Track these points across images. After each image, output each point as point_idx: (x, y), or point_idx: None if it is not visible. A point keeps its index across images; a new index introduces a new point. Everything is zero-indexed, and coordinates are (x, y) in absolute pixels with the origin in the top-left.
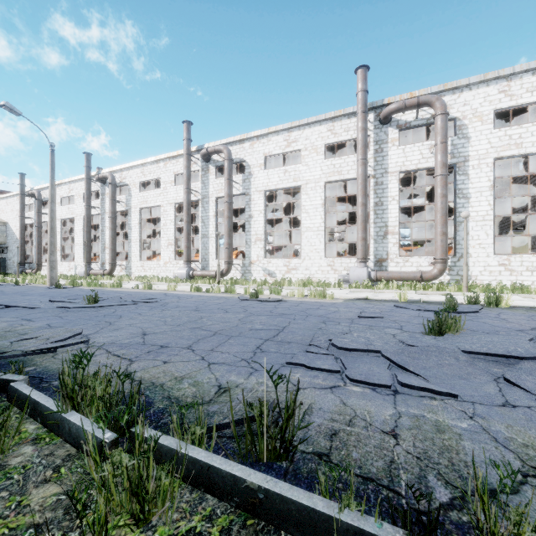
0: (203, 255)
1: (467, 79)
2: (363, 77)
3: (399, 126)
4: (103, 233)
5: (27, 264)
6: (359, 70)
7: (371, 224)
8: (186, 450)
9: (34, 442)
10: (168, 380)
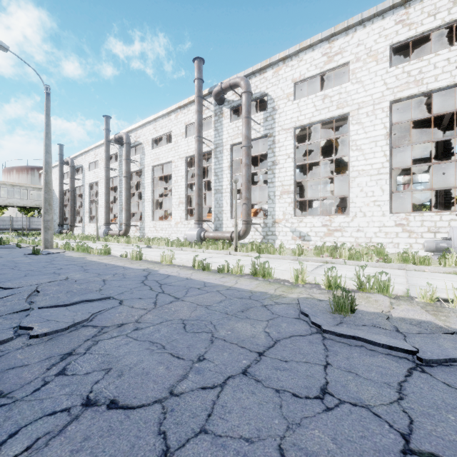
0: (216, 214)
1: None
2: None
3: None
4: (121, 194)
5: (66, 225)
6: None
7: None
8: None
9: None
10: None
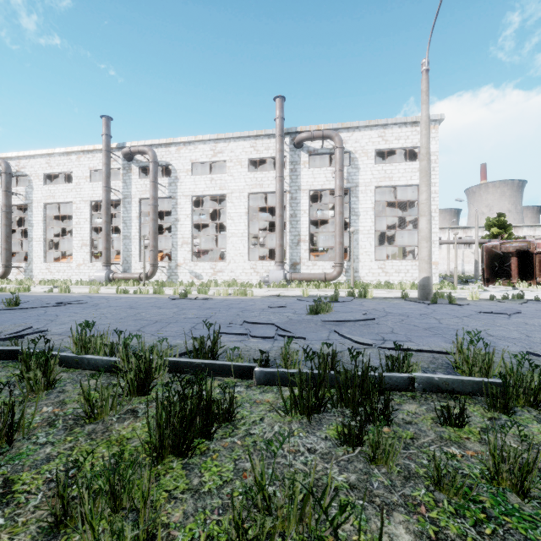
0: (125, 257)
1: (358, 122)
2: (280, 106)
3: (309, 151)
4: None
5: None
6: (277, 99)
7: (287, 232)
8: (164, 359)
9: (64, 372)
10: (135, 343)
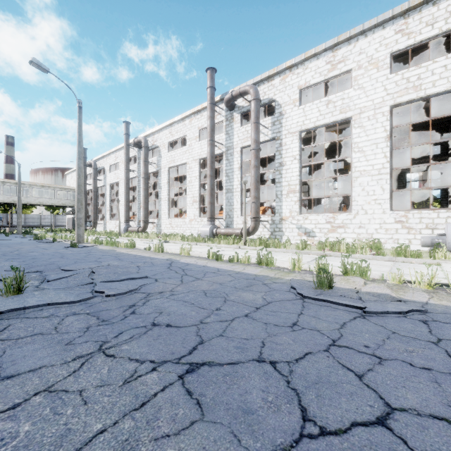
0: (228, 212)
1: None
2: None
3: None
4: (139, 193)
5: (89, 222)
6: None
7: None
8: None
9: None
10: None
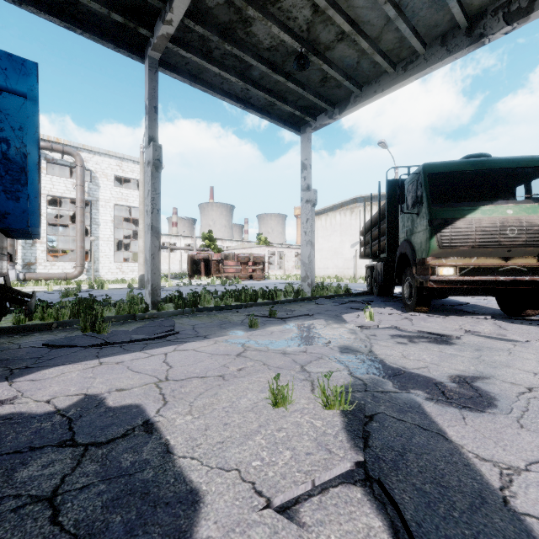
0: None
1: (99, 148)
2: None
3: (47, 158)
4: None
5: None
6: None
7: None
8: None
9: None
10: None
